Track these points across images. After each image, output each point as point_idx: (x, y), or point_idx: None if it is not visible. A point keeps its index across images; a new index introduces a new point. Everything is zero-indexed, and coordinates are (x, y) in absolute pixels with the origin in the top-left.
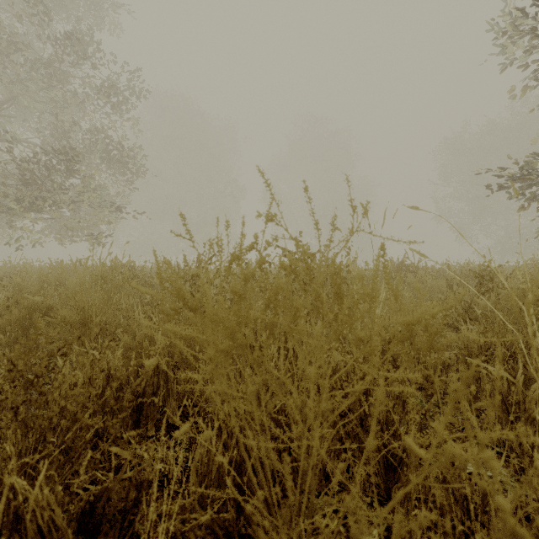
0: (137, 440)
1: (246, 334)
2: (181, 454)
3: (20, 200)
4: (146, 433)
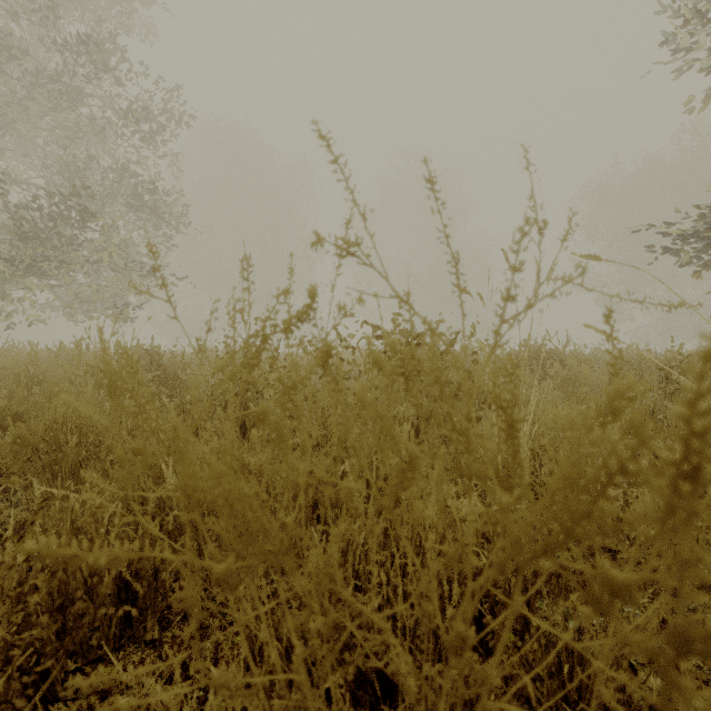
0: (127, 651)
1: (288, 523)
2: (197, 681)
3: (14, 262)
4: (144, 635)
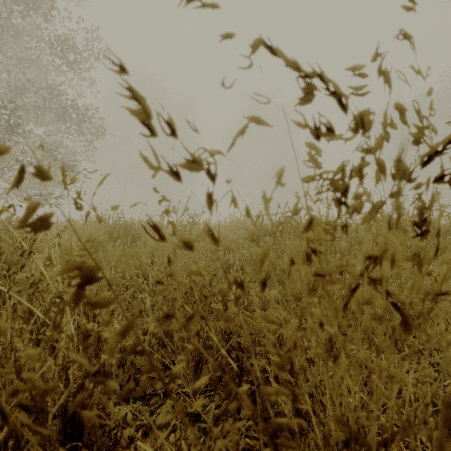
0: None
1: None
2: None
3: None
4: None
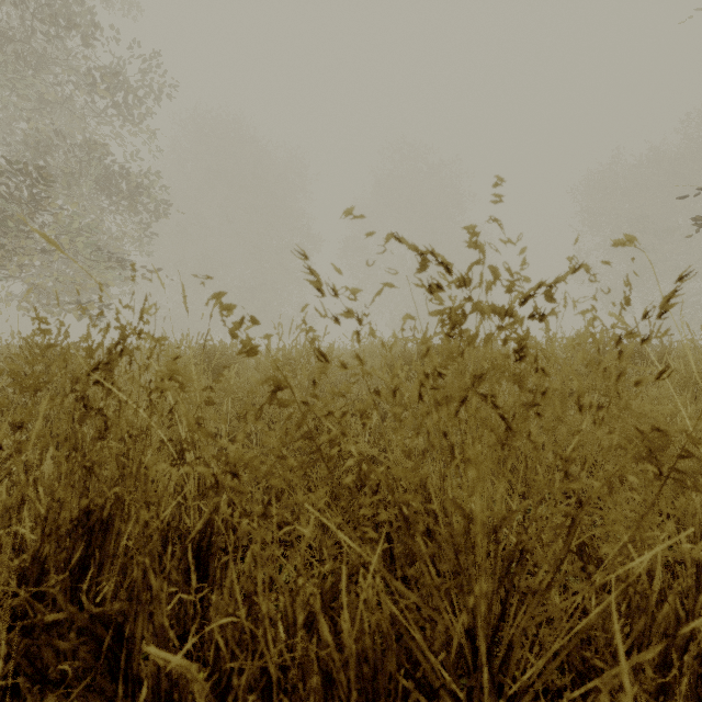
0: None
1: None
2: None
3: None
4: None
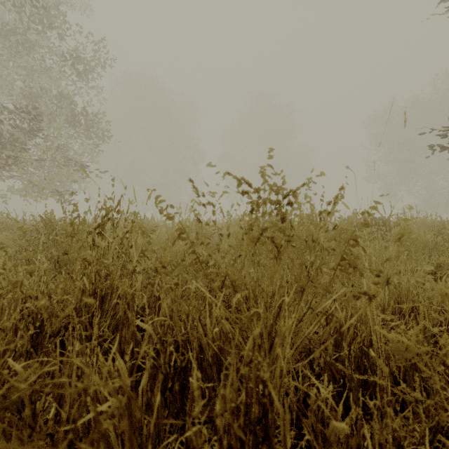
0: None
1: None
2: None
3: None
4: None
